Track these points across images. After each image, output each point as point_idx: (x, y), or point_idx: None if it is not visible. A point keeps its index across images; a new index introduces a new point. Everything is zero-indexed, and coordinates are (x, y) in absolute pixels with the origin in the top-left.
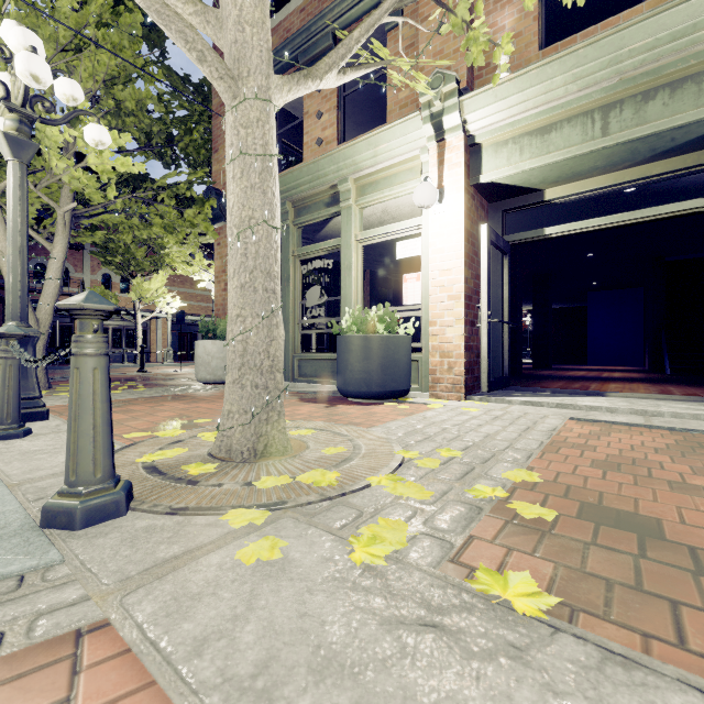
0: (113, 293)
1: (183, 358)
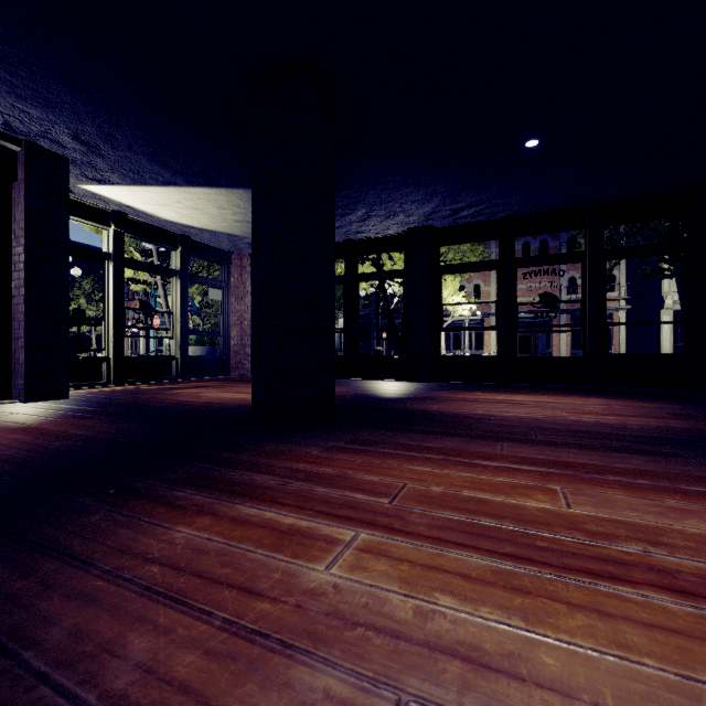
0: None
1: None
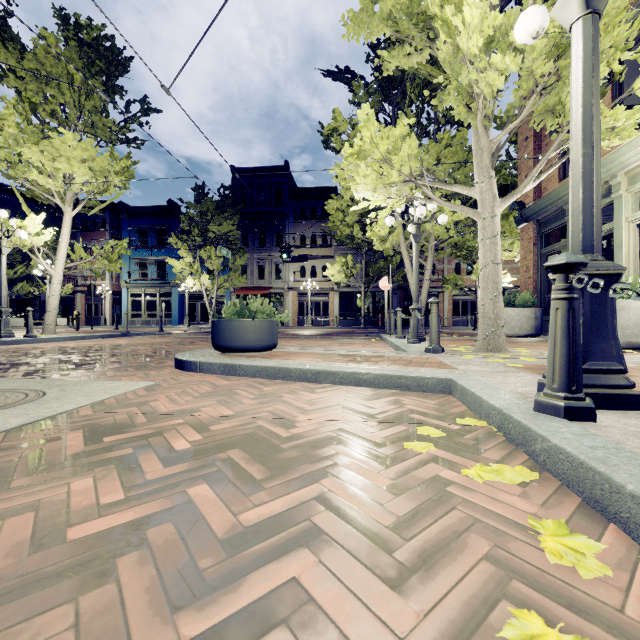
0: (461, 277)
1: None
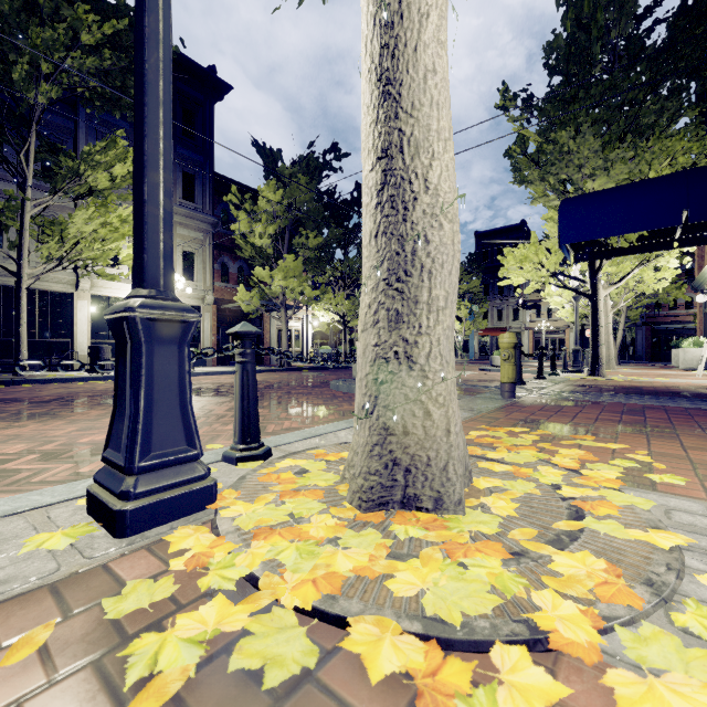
0: None
1: None
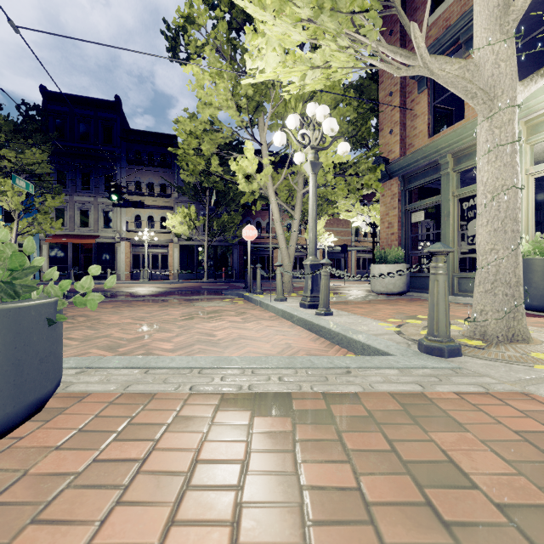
0: None
1: (331, 276)
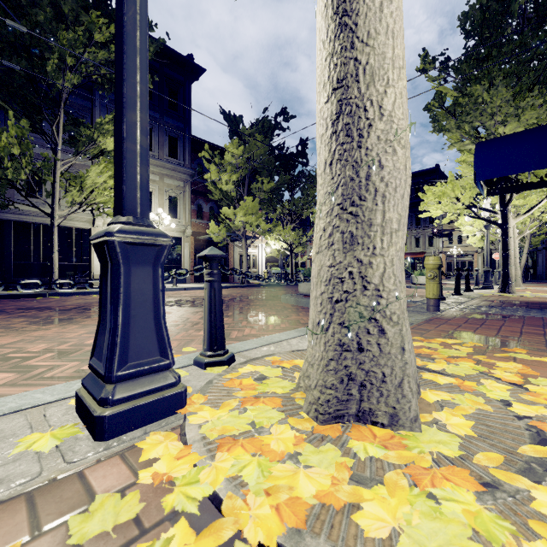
0: None
1: None
